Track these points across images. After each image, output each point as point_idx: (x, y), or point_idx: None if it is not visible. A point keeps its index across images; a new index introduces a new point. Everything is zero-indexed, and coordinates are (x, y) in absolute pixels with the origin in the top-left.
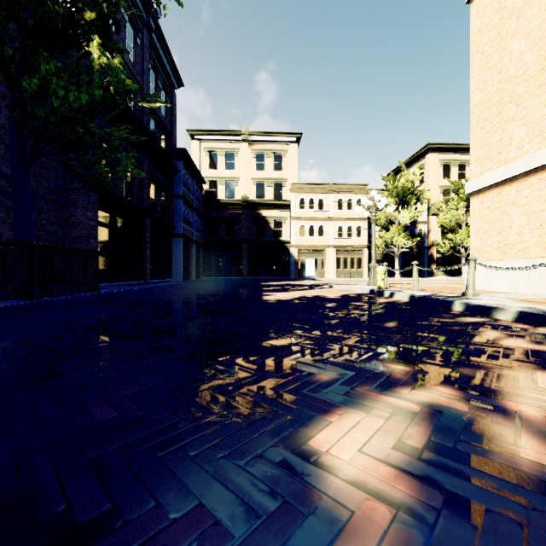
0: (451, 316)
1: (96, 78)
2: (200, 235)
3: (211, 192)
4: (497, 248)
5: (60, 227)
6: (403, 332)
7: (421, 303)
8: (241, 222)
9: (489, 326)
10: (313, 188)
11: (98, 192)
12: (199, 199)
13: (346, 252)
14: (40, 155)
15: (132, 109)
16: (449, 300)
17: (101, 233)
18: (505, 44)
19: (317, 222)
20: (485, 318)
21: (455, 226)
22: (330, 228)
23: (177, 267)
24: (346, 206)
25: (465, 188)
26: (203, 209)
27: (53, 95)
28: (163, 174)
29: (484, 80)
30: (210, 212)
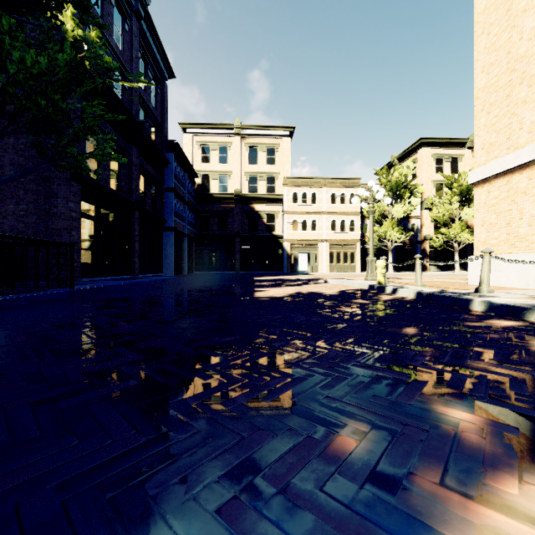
0: (476, 317)
1: (67, 48)
2: (193, 230)
3: (203, 186)
4: (506, 241)
5: (41, 218)
6: (431, 342)
7: (430, 300)
8: (233, 216)
9: (533, 333)
10: (306, 183)
11: (81, 182)
12: (191, 192)
13: (339, 247)
14: (1, 134)
15: (120, 98)
16: (466, 298)
17: (86, 225)
18: (515, 22)
19: (310, 216)
20: (518, 321)
21: (448, 220)
22: (323, 222)
23: (168, 261)
24: (339, 201)
25: (469, 177)
26: (195, 203)
27: (7, 59)
28: (153, 166)
29: (490, 62)
30: (202, 206)
